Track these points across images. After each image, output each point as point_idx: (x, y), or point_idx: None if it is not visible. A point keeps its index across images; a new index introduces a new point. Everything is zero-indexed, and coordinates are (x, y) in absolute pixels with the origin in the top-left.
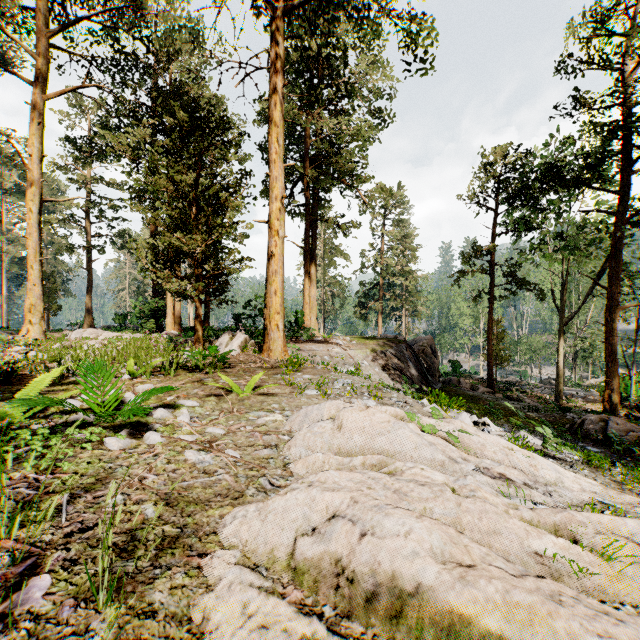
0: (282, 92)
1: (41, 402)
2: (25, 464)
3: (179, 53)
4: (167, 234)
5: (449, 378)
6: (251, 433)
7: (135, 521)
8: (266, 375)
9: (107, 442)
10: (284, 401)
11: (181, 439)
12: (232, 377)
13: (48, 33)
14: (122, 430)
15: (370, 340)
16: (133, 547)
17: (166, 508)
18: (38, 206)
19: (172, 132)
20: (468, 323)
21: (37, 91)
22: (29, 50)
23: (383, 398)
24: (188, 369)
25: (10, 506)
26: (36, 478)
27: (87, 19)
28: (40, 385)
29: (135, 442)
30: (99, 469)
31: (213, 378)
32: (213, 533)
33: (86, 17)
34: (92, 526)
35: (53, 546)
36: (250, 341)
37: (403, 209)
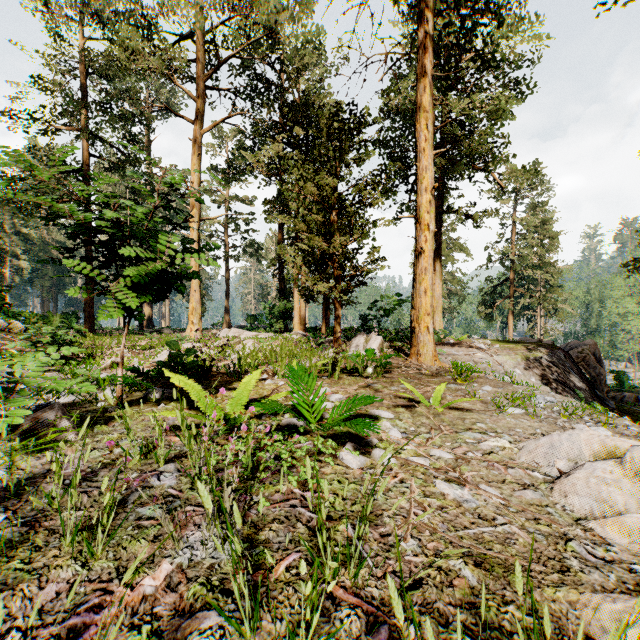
0: (432, 73)
1: (273, 407)
2: (289, 477)
3: (306, 67)
4: (313, 238)
5: (620, 394)
6: (488, 463)
7: (461, 588)
8: (435, 384)
9: (344, 458)
10: (487, 420)
11: (421, 464)
12: (399, 384)
13: (204, 77)
14: (342, 442)
15: (515, 344)
16: (499, 639)
17: (482, 572)
18: (197, 225)
19: (299, 144)
20: (636, 324)
21: (197, 128)
22: (191, 95)
23: (615, 426)
24: (345, 372)
25: (303, 531)
26: (301, 495)
27: (233, 56)
28: (249, 385)
29: (368, 460)
30: (355, 492)
31: (380, 384)
32: (589, 637)
33: (232, 55)
34: (413, 584)
35: (391, 609)
36: (385, 343)
37: (542, 190)
